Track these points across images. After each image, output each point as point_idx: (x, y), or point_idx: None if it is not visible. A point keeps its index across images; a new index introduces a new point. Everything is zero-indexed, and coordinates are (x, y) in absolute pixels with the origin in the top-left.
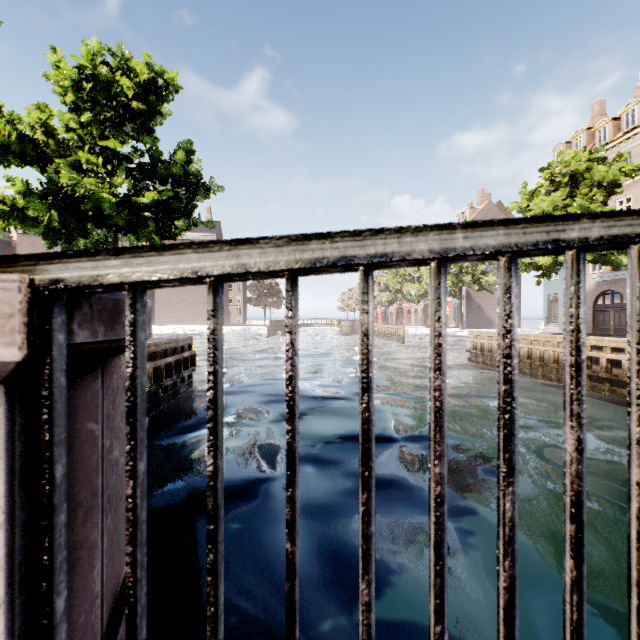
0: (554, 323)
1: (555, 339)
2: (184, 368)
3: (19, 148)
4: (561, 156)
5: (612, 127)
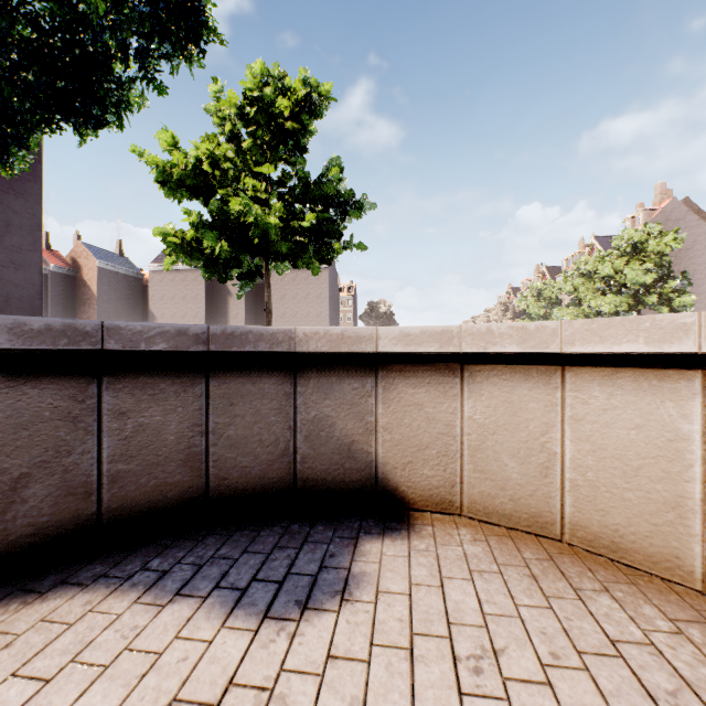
0: None
1: None
2: None
3: (193, 181)
4: None
5: None
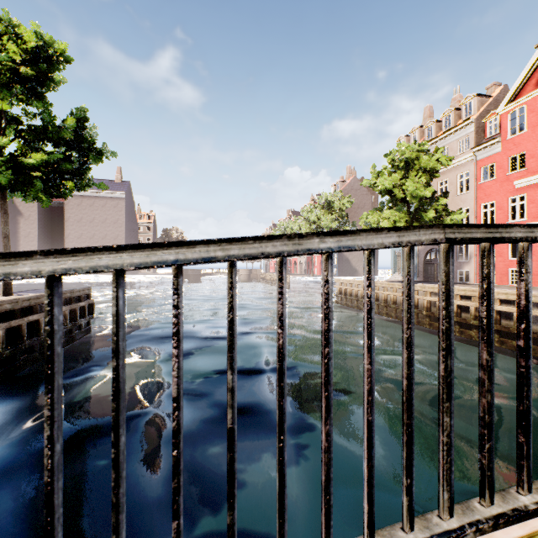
0: (398, 273)
1: (394, 286)
2: (81, 316)
3: None
4: (399, 146)
5: (436, 127)
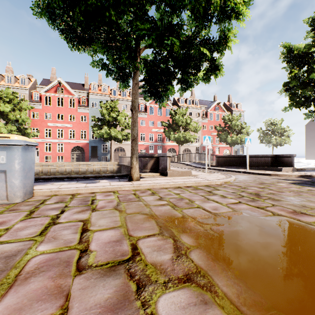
0: None
1: None
2: None
3: None
4: (7, 90)
5: (0, 77)
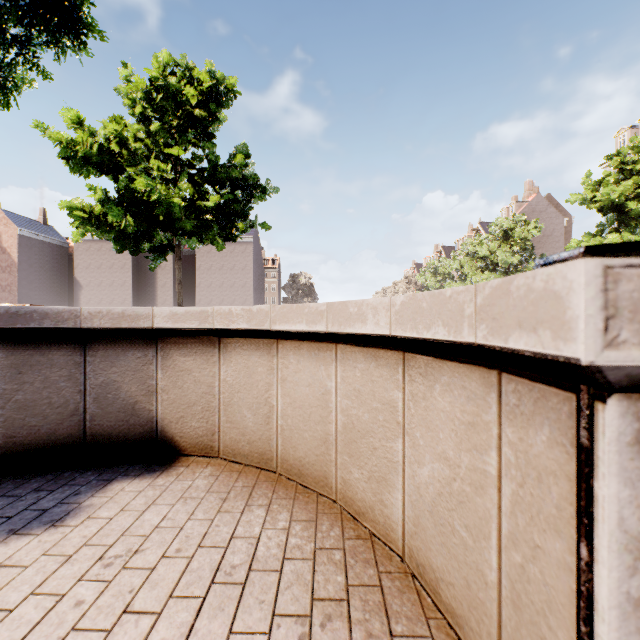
0: None
1: None
2: None
3: (99, 159)
4: (633, 141)
5: None
